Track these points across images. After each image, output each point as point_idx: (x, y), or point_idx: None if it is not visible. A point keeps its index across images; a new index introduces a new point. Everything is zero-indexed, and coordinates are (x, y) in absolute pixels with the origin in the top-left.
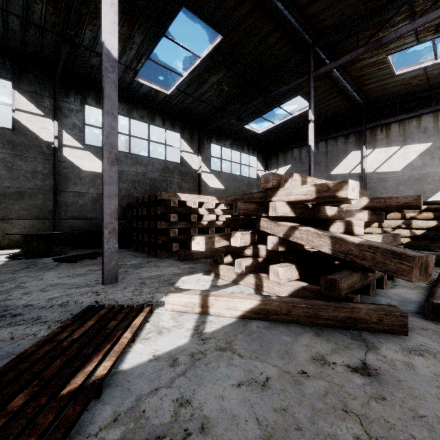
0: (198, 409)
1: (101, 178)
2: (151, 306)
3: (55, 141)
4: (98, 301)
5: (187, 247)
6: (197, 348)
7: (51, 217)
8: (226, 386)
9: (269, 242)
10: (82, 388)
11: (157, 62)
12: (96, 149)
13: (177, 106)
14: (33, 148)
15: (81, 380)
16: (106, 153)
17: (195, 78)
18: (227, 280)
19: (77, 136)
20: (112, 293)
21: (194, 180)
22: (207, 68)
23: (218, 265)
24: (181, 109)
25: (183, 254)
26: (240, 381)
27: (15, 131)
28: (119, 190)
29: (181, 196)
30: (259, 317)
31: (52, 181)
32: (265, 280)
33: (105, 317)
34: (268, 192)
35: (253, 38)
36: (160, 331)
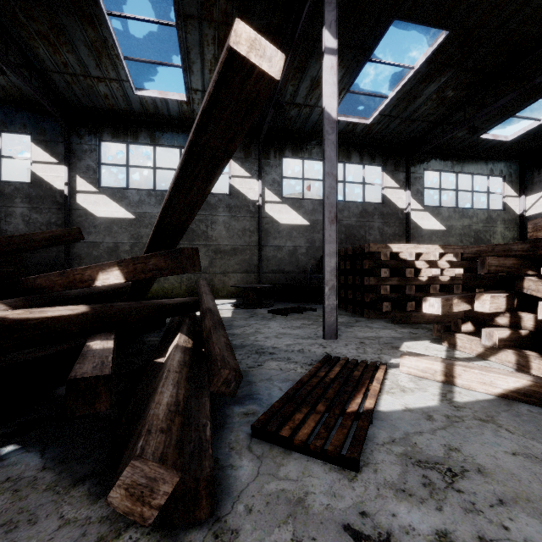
0: (469, 457)
1: (296, 230)
2: (386, 365)
3: (259, 200)
4: (328, 353)
5: (400, 307)
6: (451, 413)
7: (256, 271)
8: (497, 450)
9: (540, 310)
10: (358, 413)
11: (358, 92)
12: (292, 201)
13: (379, 134)
14: (243, 209)
15: (356, 407)
16: (326, 213)
17: (405, 94)
18: (469, 353)
19: (276, 191)
20: (337, 348)
21: (400, 222)
22: (422, 78)
23: (452, 333)
24: (383, 137)
25: (398, 316)
26: (515, 451)
27: (231, 196)
28: (313, 242)
29: (393, 247)
30: (530, 400)
31: (257, 237)
32: (533, 359)
33: (347, 367)
34: (539, 242)
35: (500, 13)
36: (403, 389)
